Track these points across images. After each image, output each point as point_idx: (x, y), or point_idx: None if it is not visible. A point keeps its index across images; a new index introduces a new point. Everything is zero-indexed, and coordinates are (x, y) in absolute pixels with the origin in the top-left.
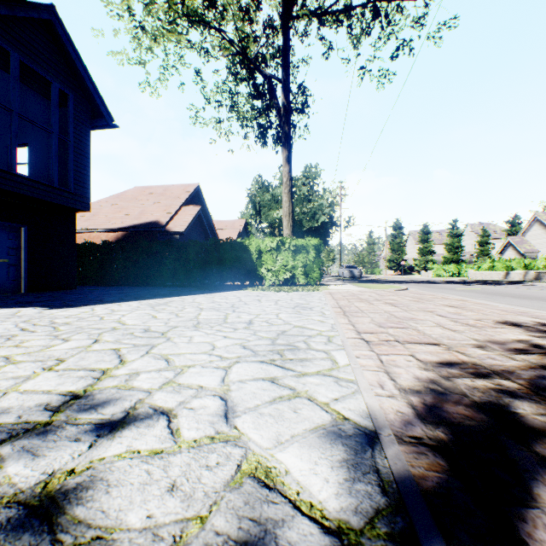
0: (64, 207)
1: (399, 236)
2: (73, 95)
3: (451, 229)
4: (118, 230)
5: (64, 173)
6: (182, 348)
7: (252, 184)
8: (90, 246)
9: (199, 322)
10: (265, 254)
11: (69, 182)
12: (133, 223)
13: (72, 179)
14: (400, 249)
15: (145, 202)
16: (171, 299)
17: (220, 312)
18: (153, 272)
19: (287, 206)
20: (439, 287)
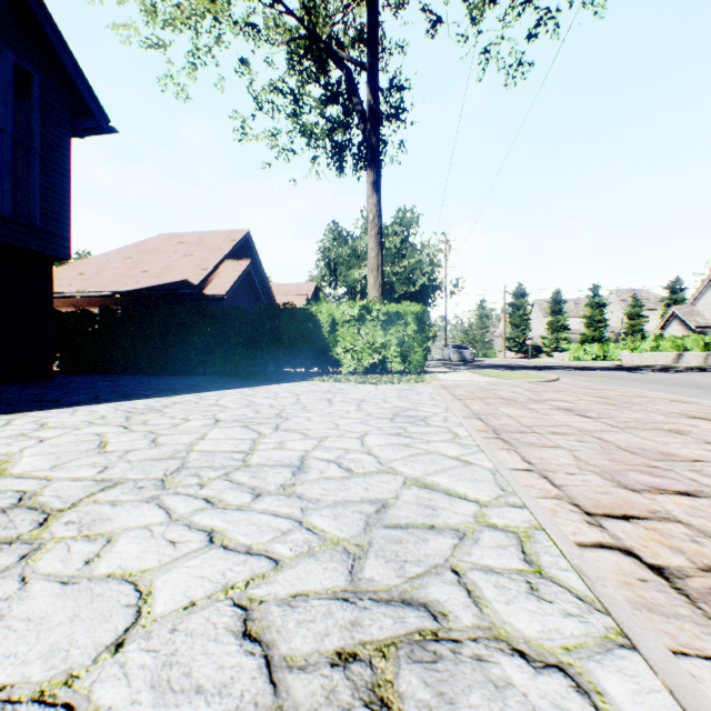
0: (26, 252)
1: (522, 306)
2: (41, 77)
3: (591, 296)
4: (129, 293)
5: (30, 200)
6: (3, 634)
7: (324, 234)
8: (83, 316)
9: (182, 466)
10: (342, 327)
11: (33, 213)
12: (152, 283)
13: (39, 207)
14: (523, 324)
15: (172, 255)
16: (180, 399)
17: (248, 431)
18: (174, 354)
19: (375, 256)
20: (600, 375)
